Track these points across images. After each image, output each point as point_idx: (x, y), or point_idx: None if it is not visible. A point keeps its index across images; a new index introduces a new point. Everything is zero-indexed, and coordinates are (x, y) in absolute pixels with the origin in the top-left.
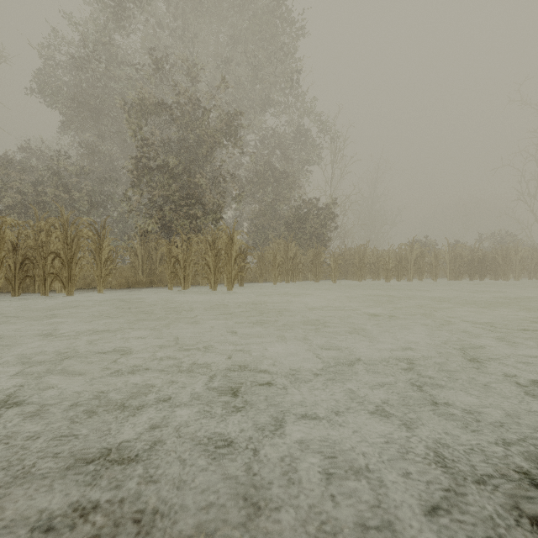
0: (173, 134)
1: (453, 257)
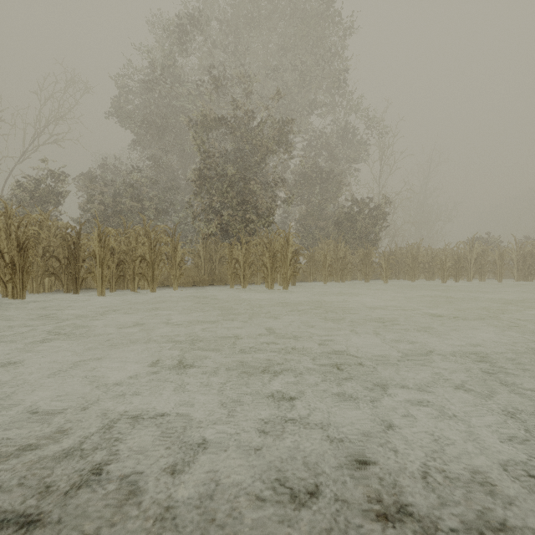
0: (230, 146)
1: (522, 256)
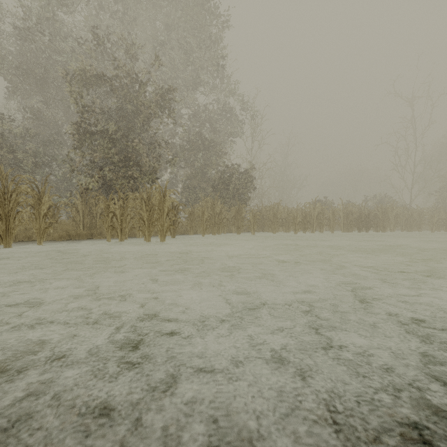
0: (113, 104)
1: (346, 214)
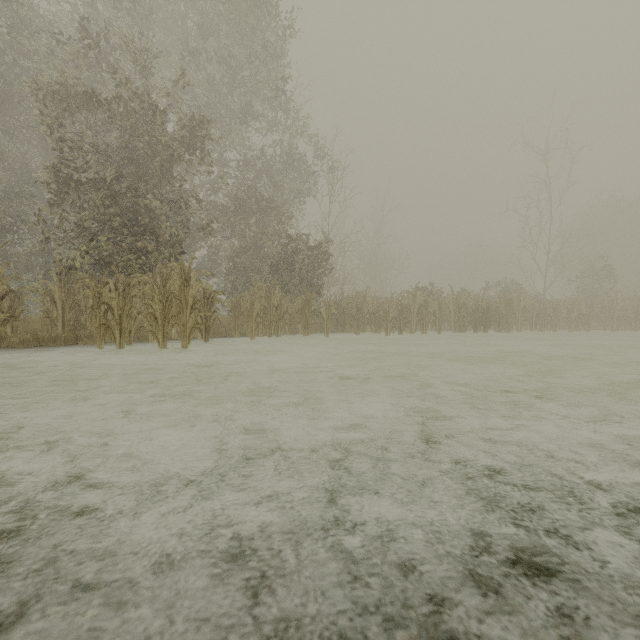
0: (112, 139)
1: (458, 307)
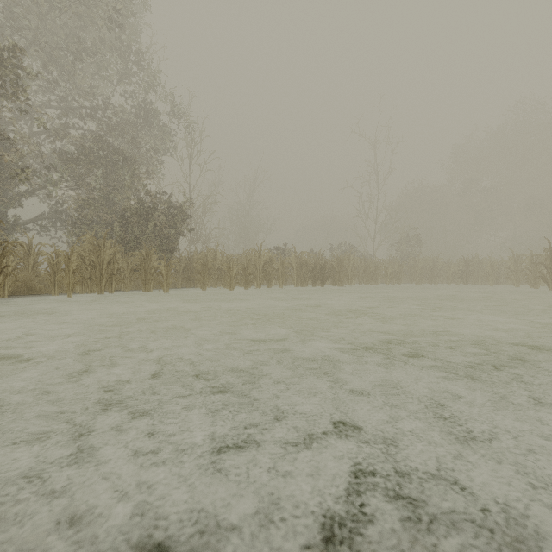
0: None
1: (299, 264)
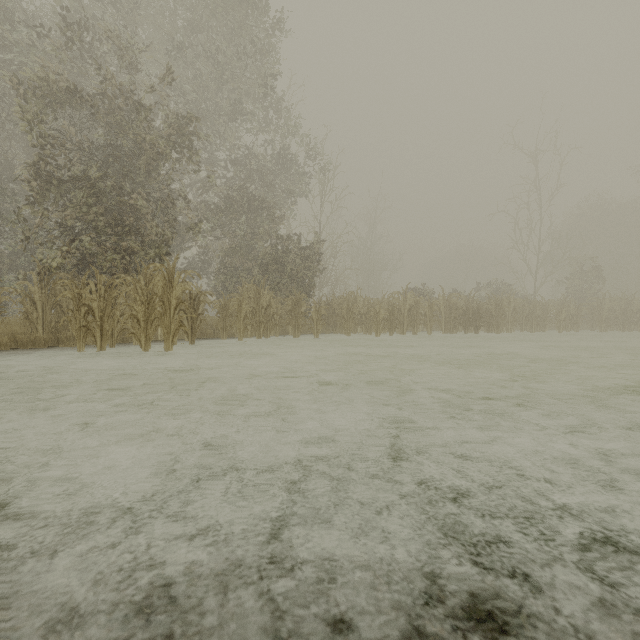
0: (96, 136)
1: (448, 308)
